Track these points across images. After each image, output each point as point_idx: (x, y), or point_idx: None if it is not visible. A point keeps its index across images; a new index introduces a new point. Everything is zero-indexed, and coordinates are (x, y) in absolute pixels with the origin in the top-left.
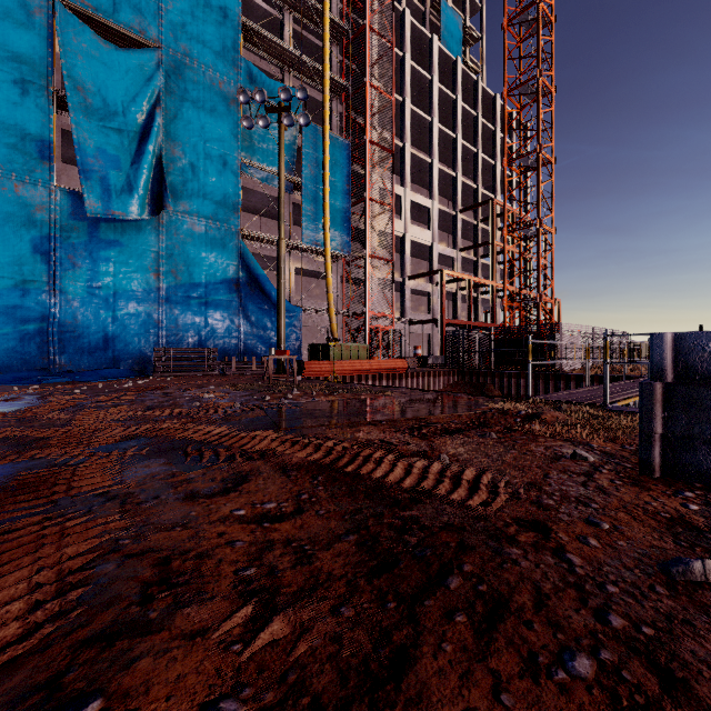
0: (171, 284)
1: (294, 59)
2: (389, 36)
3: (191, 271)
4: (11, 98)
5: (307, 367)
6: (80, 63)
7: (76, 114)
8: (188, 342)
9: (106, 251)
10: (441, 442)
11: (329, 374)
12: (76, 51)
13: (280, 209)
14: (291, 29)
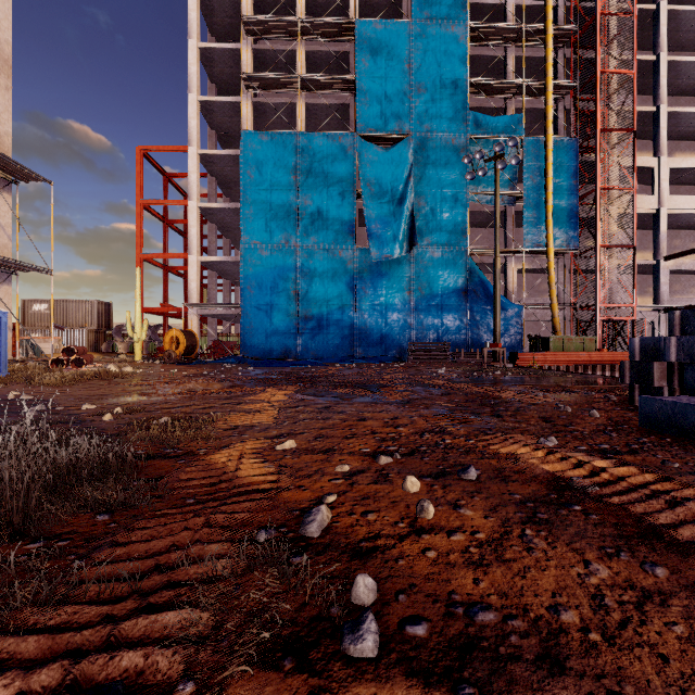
0: (418, 298)
1: (516, 87)
2: (628, 7)
3: (431, 286)
4: (337, 204)
5: (520, 357)
6: (368, 169)
7: (366, 201)
8: (429, 338)
9: (381, 281)
10: (553, 394)
11: (542, 364)
12: (366, 163)
13: (496, 234)
14: (514, 59)
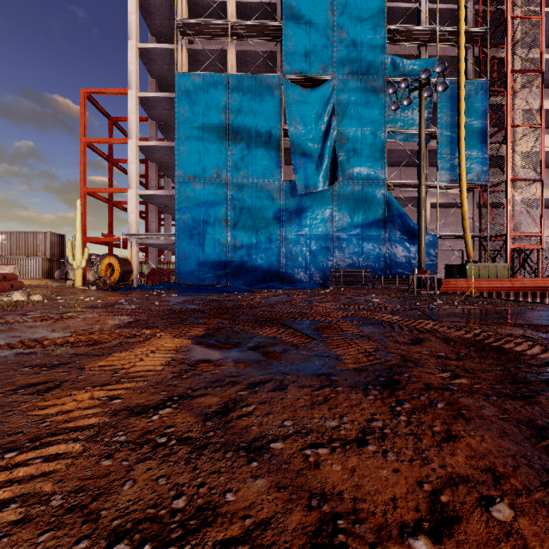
0: (340, 228)
1: (430, 34)
2: None
3: (352, 218)
4: (265, 140)
5: (444, 283)
6: (293, 108)
7: (291, 138)
8: (350, 265)
9: (305, 213)
10: None
11: (465, 290)
12: (291, 102)
13: (420, 162)
14: (427, 10)
